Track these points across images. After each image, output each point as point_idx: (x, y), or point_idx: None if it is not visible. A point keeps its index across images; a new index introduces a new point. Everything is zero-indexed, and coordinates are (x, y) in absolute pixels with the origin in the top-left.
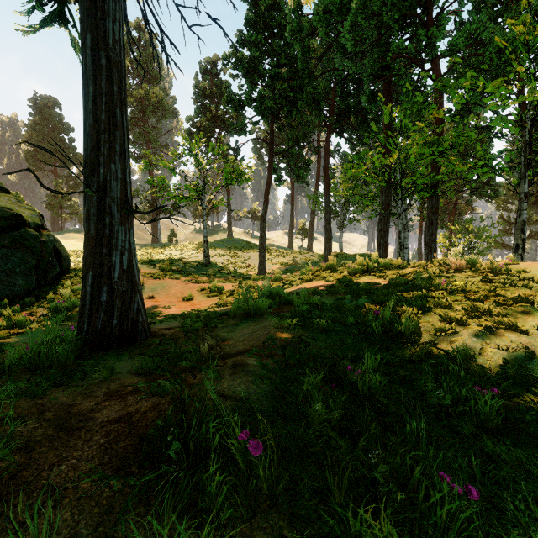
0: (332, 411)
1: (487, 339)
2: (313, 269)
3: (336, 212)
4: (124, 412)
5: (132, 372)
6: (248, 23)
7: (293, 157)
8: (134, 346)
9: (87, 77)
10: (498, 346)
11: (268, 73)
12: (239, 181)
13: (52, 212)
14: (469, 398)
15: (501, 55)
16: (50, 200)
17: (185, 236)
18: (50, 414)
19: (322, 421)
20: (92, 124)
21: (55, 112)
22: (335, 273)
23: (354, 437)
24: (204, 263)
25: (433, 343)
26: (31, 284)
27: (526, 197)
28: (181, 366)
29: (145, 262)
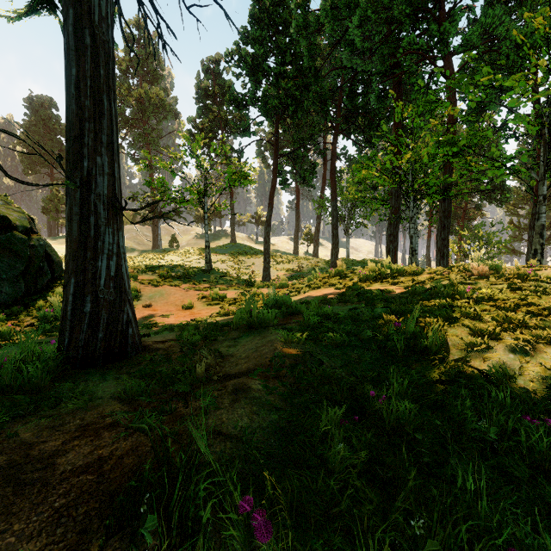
0: (356, 451)
1: (526, 355)
2: (320, 275)
3: (343, 217)
4: (95, 456)
5: (115, 397)
6: (252, 18)
7: (299, 159)
8: (123, 363)
9: (69, 58)
10: (541, 365)
11: (273, 71)
12: (243, 183)
13: (48, 216)
14: (518, 430)
15: (518, 50)
16: (46, 204)
17: (187, 242)
18: (2, 459)
19: (345, 467)
20: (75, 111)
21: (51, 112)
22: (345, 280)
23: (384, 485)
24: (206, 269)
25: (464, 360)
26: (19, 292)
27: (545, 200)
28: (174, 389)
29: (144, 268)
